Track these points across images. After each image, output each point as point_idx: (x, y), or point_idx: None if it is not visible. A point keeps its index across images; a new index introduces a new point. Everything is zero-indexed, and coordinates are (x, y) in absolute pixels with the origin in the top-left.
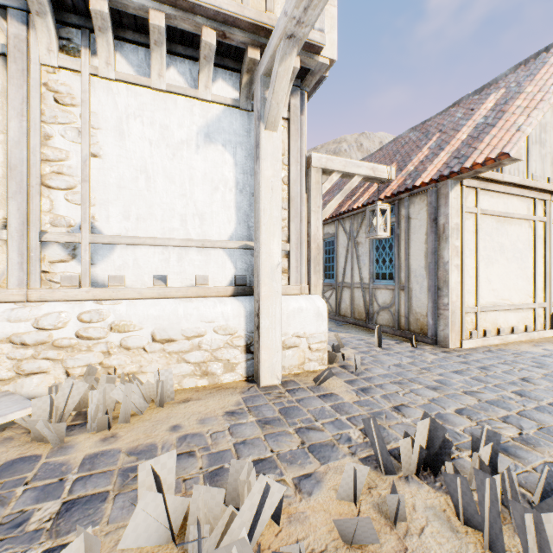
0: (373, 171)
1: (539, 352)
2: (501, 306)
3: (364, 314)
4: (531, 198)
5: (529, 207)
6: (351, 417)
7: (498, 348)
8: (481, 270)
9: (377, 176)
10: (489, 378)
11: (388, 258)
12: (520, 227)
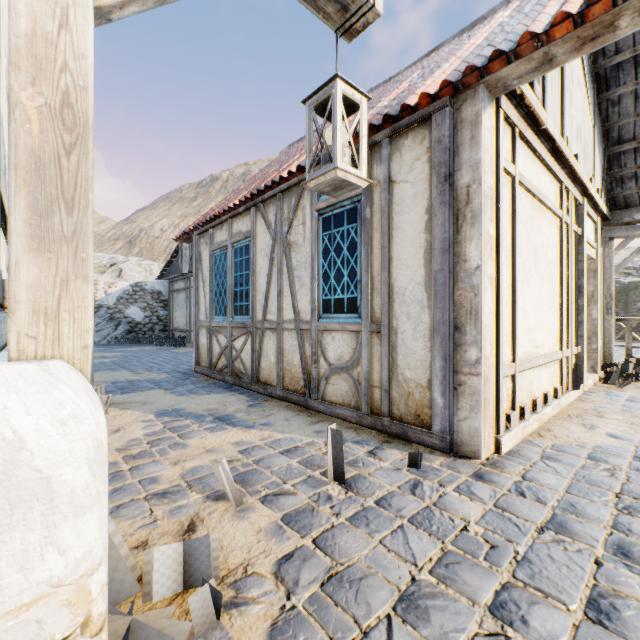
0: None
1: (621, 448)
2: (537, 358)
3: (301, 381)
4: (558, 182)
5: (556, 196)
6: None
7: (553, 444)
8: (518, 291)
9: None
10: None
11: (347, 270)
12: (550, 225)
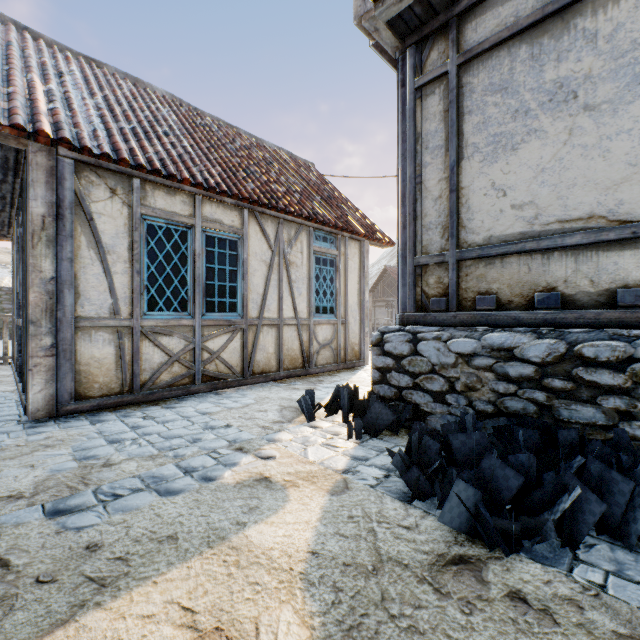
0: None
1: None
2: None
3: (300, 360)
4: None
5: None
6: None
7: None
8: None
9: None
10: None
11: (329, 291)
12: None
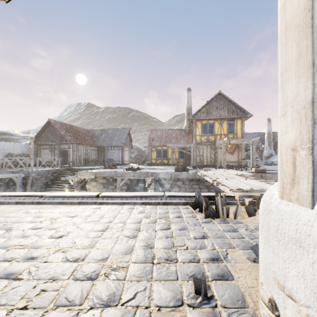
0: None
1: None
2: None
3: None
4: None
5: None
6: (241, 237)
7: None
8: None
9: None
10: (76, 244)
11: None
12: None
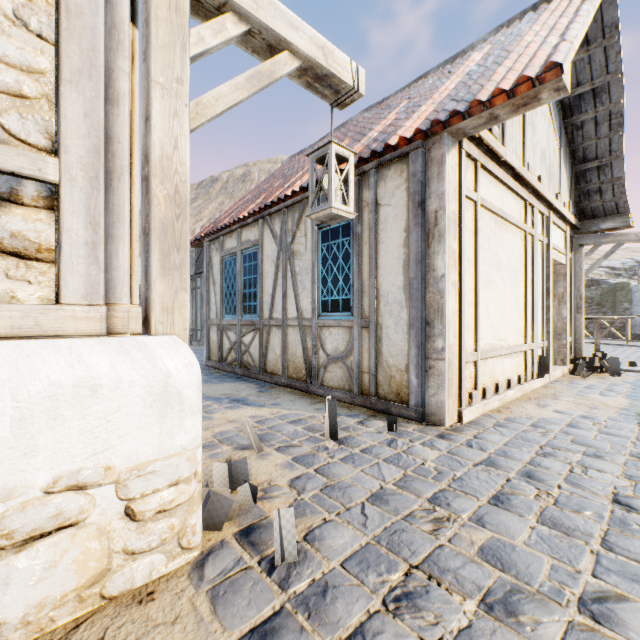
0: (325, 55)
1: (560, 419)
2: (499, 349)
3: (303, 370)
4: (523, 200)
5: (521, 212)
6: None
7: (507, 417)
8: (480, 293)
9: (332, 71)
10: (569, 511)
11: (342, 275)
12: (514, 237)
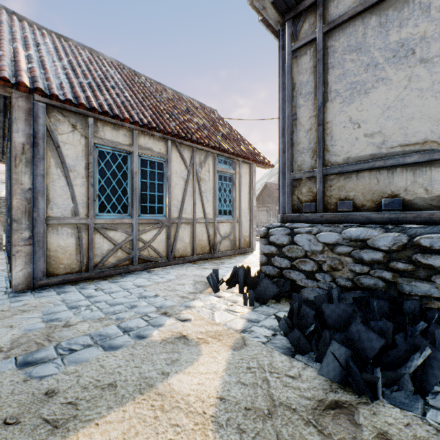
0: None
1: None
2: None
3: (208, 247)
4: None
5: None
6: None
7: None
8: None
9: None
10: None
11: (228, 199)
12: None
